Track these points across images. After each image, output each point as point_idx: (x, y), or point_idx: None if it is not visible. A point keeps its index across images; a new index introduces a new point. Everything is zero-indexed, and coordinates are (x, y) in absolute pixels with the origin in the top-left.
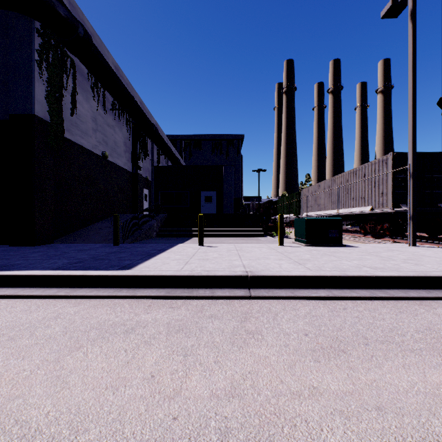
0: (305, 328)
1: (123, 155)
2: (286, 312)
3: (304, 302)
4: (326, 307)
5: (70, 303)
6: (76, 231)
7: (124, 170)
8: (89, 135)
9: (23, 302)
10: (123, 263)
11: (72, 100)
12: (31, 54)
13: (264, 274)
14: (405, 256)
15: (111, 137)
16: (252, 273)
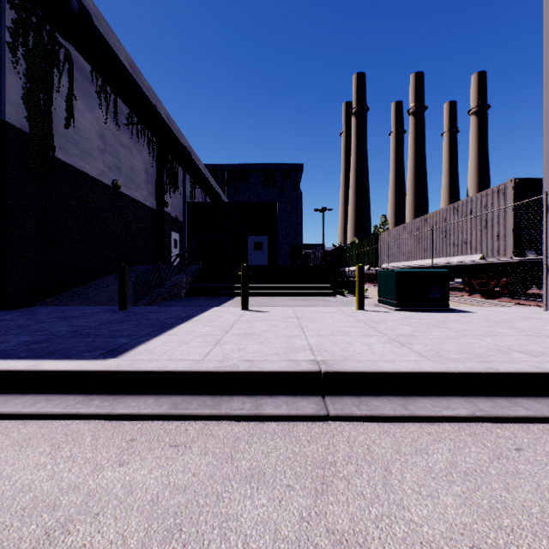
0: (465, 521)
1: (144, 186)
2: (406, 461)
3: (432, 430)
4: (480, 445)
5: None
6: (73, 288)
7: (145, 207)
8: (93, 157)
9: None
10: (114, 343)
11: (68, 107)
12: None
13: (349, 369)
14: None
15: (126, 161)
16: (328, 367)
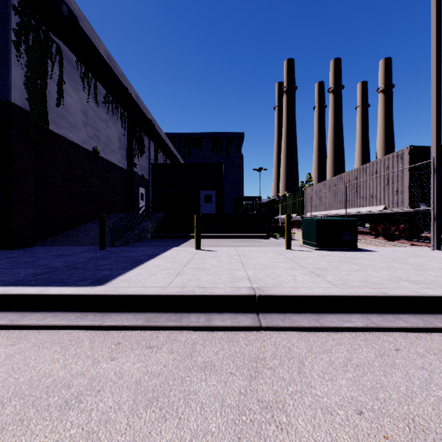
0: (353, 395)
1: (118, 151)
2: (315, 357)
3: (336, 337)
4: (370, 347)
5: (9, 338)
6: (63, 232)
7: (118, 168)
8: (78, 129)
9: None
10: (99, 274)
11: (59, 90)
12: (7, 34)
13: (276, 293)
14: (439, 264)
15: (104, 131)
16: (261, 292)
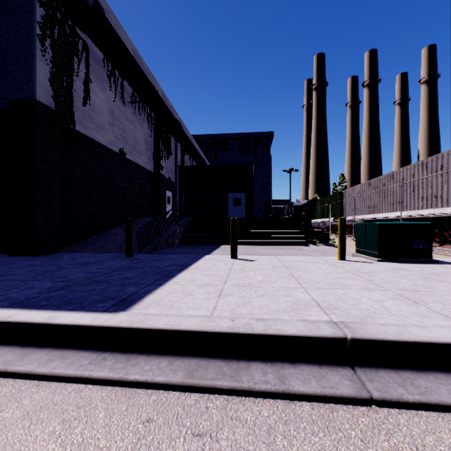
0: None
1: (144, 153)
2: None
3: None
4: None
5: None
6: (89, 237)
7: (145, 170)
8: (105, 129)
9: None
10: (124, 292)
11: (85, 88)
12: (31, 28)
13: (380, 336)
14: None
15: (130, 132)
16: (353, 333)
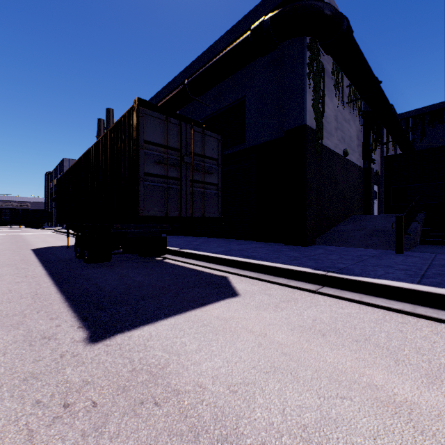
0: None
1: (356, 149)
2: None
3: None
4: None
5: None
6: (324, 233)
7: (356, 167)
8: (332, 135)
9: (443, 327)
10: None
11: (322, 103)
12: (302, 70)
13: None
14: None
15: (347, 132)
16: None
